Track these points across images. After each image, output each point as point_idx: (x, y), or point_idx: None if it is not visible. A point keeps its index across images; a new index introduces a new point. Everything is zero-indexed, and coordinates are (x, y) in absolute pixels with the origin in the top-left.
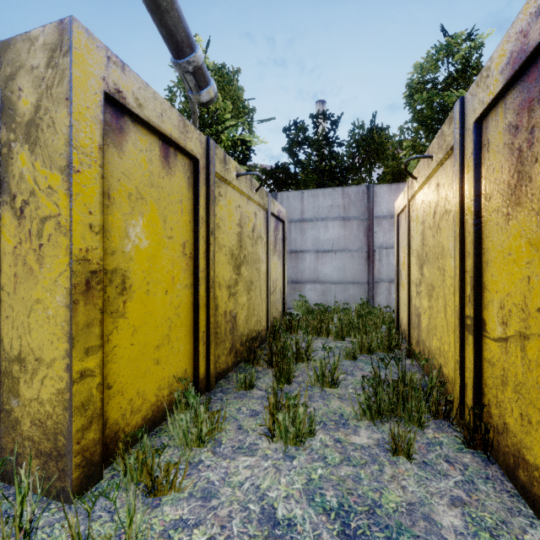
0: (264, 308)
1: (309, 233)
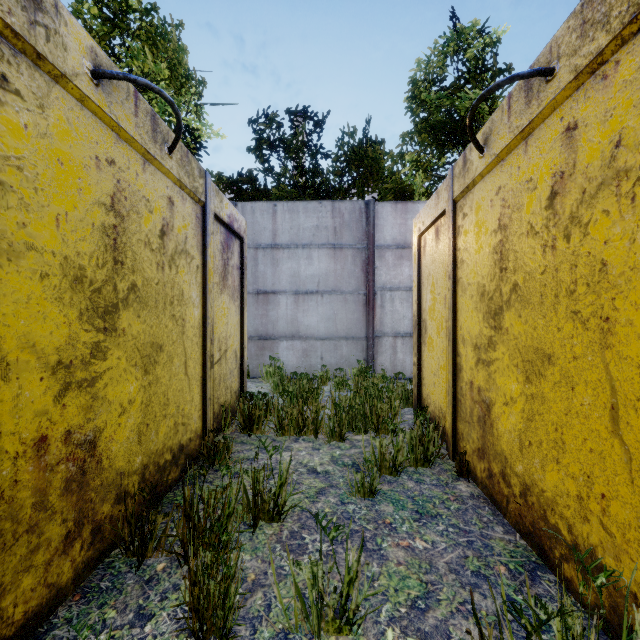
0: (196, 394)
1: (284, 265)
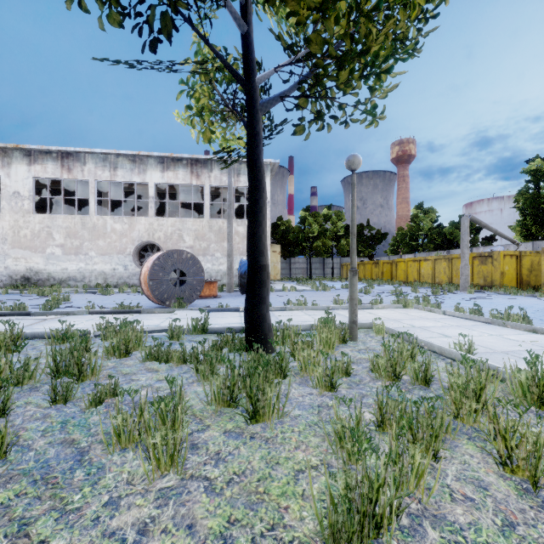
0: None
1: None
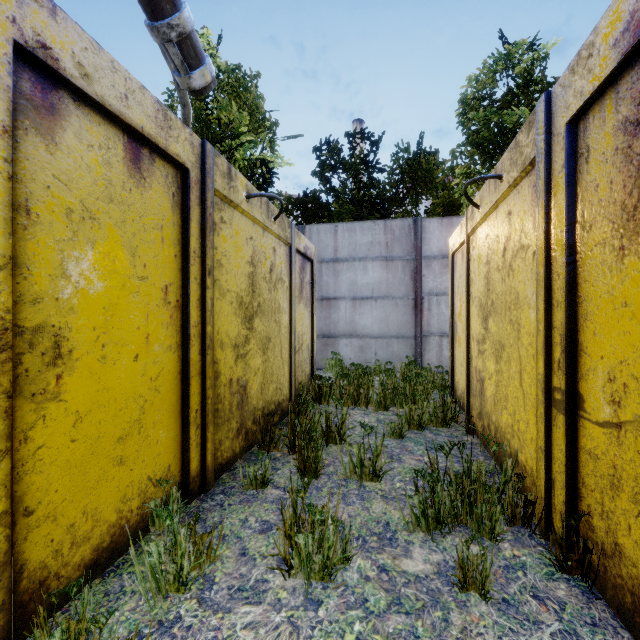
0: (286, 371)
1: (344, 276)
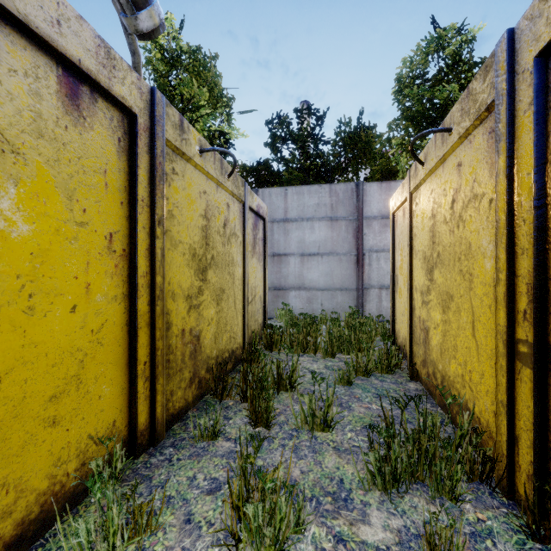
0: (240, 321)
1: (293, 234)
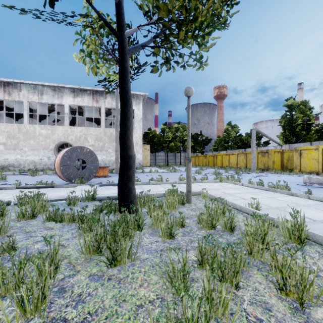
0: None
1: None
